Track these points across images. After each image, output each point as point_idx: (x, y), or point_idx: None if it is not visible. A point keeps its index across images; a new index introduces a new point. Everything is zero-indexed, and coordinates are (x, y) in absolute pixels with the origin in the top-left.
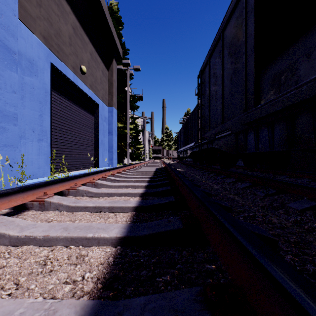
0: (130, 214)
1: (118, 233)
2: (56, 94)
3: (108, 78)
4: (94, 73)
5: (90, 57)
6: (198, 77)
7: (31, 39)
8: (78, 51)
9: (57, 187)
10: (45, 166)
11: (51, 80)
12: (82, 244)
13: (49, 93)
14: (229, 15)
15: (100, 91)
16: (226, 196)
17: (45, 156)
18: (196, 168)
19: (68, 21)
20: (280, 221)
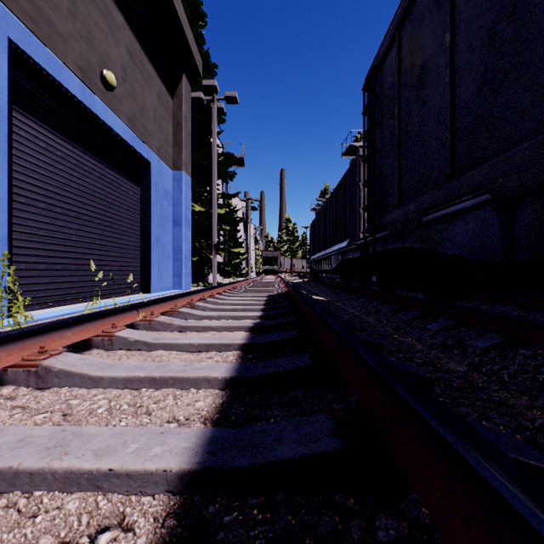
0: None
1: None
2: (33, 124)
3: (173, 113)
4: (137, 94)
5: (129, 58)
6: (365, 88)
7: None
8: (95, 37)
9: None
10: None
11: (10, 82)
12: None
13: (5, 113)
14: None
15: (155, 136)
16: None
17: None
18: (354, 294)
19: None
20: None
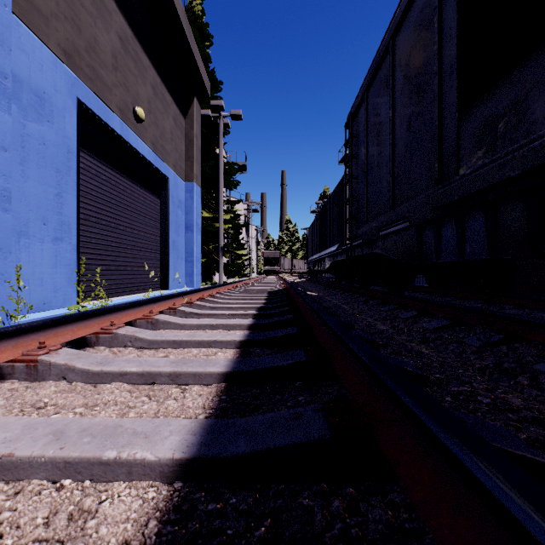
0: (214, 388)
1: (177, 449)
2: (88, 157)
3: (186, 132)
4: (159, 121)
5: (152, 92)
6: (346, 126)
7: (41, 54)
8: (129, 81)
9: (73, 330)
10: (68, 287)
11: (78, 130)
12: (90, 475)
13: (75, 154)
14: (405, 5)
15: (171, 154)
16: (405, 346)
17: (68, 269)
18: (342, 290)
19: (112, 26)
20: (526, 403)
